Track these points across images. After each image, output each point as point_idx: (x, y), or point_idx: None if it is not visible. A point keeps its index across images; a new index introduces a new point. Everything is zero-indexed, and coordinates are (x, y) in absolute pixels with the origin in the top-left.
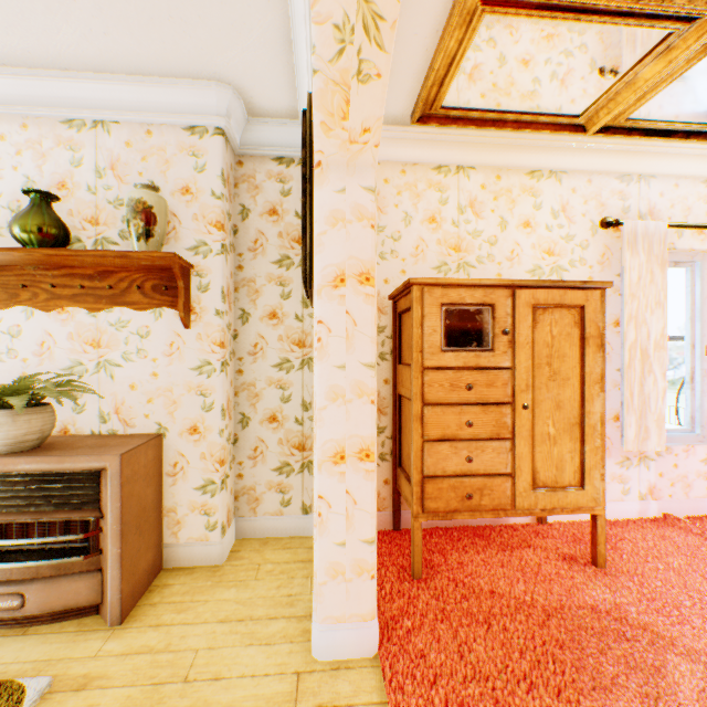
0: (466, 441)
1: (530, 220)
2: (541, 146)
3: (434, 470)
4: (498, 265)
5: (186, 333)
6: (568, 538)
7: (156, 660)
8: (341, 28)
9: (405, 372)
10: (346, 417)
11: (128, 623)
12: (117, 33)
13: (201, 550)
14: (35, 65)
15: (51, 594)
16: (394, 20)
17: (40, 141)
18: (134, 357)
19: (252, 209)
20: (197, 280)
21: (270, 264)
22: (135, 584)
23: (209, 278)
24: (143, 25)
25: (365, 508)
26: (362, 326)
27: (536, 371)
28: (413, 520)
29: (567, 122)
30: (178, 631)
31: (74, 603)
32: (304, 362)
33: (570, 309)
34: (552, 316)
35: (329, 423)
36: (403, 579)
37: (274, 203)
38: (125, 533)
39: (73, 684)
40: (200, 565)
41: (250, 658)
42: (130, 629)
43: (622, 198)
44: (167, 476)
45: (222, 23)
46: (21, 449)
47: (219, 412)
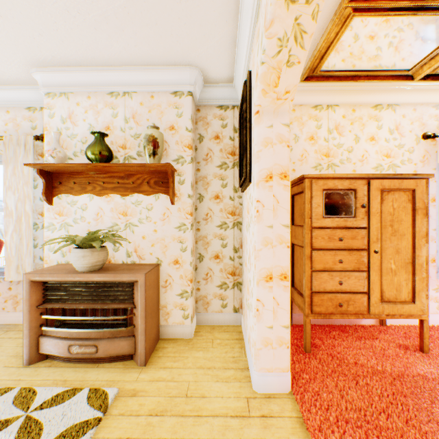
0: (338, 271)
1: (374, 136)
2: (382, 89)
3: (318, 288)
4: (353, 165)
5: (172, 207)
6: (401, 335)
7: (168, 385)
8: (281, 39)
9: (298, 230)
10: (272, 255)
11: (149, 365)
12: (141, 45)
13: (180, 330)
14: (96, 65)
15: (110, 347)
16: (312, 33)
17: (96, 105)
18: (144, 221)
19: (205, 136)
20: (177, 178)
21: (215, 167)
22: (150, 345)
23: (184, 177)
24: (155, 40)
25: (283, 307)
26: (282, 203)
27: (382, 230)
28: (305, 318)
29: (400, 74)
30: (176, 371)
31: (121, 353)
32: (234, 224)
33: (405, 192)
34: (393, 196)
35: (263, 258)
36: (299, 352)
37: (217, 132)
38: (146, 316)
39: (129, 393)
40: (179, 338)
41: (218, 388)
42: (151, 368)
43: (437, 119)
44: (162, 287)
45: (198, 35)
46: (94, 269)
47: (189, 252)
